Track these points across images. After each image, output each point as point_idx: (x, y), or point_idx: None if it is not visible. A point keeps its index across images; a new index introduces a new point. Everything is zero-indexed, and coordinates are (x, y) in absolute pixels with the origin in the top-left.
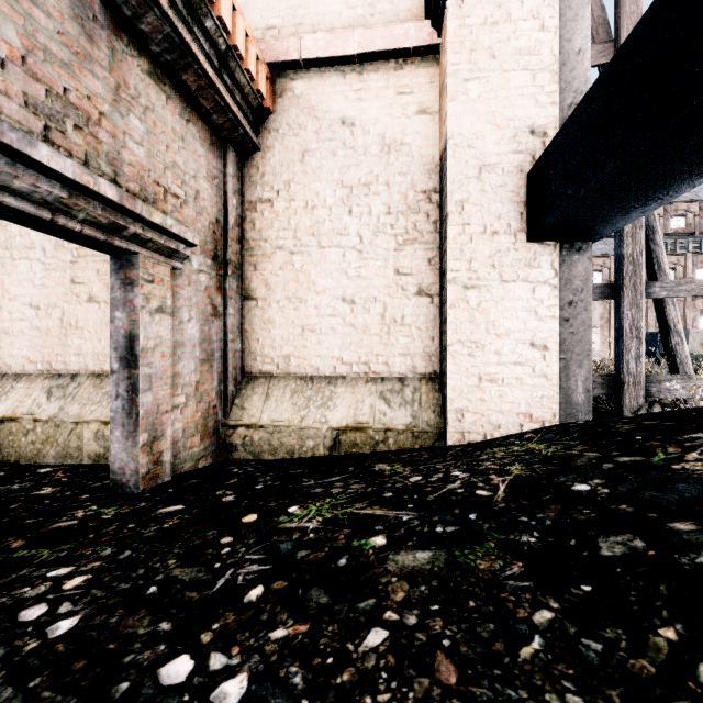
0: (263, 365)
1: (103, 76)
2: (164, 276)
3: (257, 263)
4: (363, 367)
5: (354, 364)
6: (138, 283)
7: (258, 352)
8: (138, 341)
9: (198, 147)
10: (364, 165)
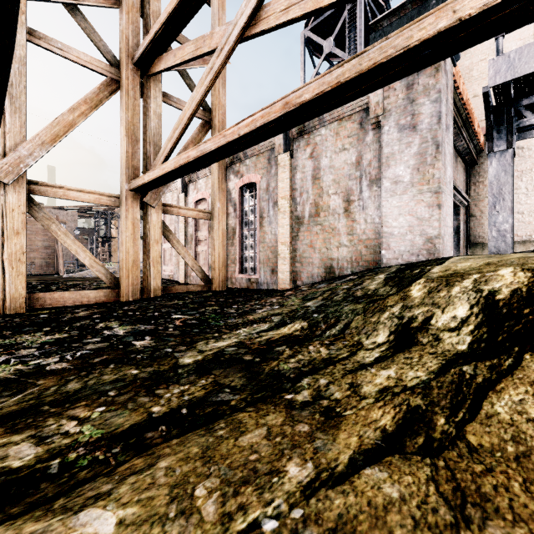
0: (479, 239)
1: (456, 169)
2: (462, 212)
3: (476, 204)
4: (528, 237)
5: (523, 236)
6: (460, 214)
7: (477, 235)
8: (460, 228)
9: (463, 173)
10: (528, 162)
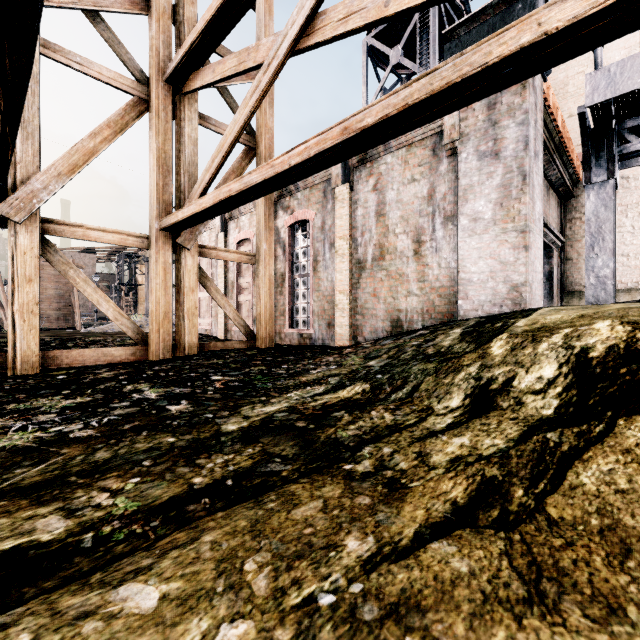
0: (575, 287)
1: (548, 203)
2: (555, 254)
3: (572, 244)
4: (634, 284)
5: (628, 283)
6: (553, 257)
7: (573, 281)
8: (553, 273)
9: (556, 207)
10: (634, 194)
